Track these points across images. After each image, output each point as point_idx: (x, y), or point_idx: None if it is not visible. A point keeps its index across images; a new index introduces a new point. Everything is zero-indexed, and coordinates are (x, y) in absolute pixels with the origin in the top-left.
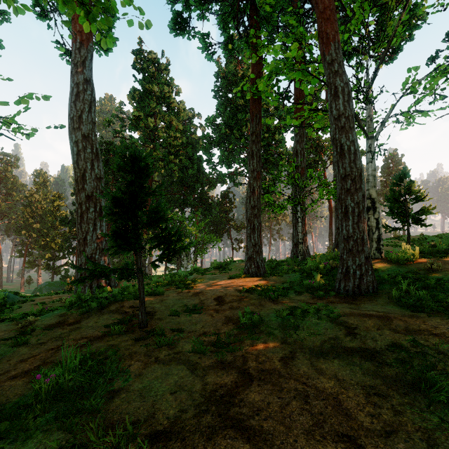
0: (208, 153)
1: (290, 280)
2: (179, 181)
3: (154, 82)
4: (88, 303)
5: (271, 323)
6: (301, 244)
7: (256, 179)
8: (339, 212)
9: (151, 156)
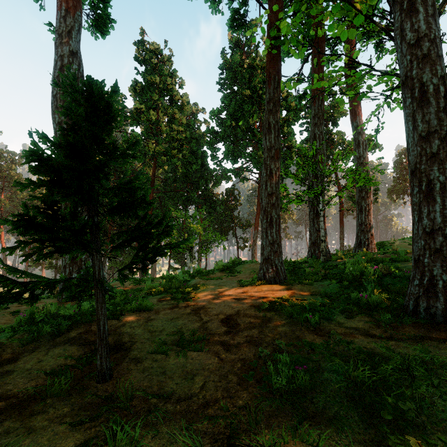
0: (212, 148)
1: (325, 290)
2: (183, 177)
3: (157, 74)
4: (39, 325)
5: (334, 390)
6: (323, 242)
7: (274, 158)
8: (413, 191)
9: (119, 93)
